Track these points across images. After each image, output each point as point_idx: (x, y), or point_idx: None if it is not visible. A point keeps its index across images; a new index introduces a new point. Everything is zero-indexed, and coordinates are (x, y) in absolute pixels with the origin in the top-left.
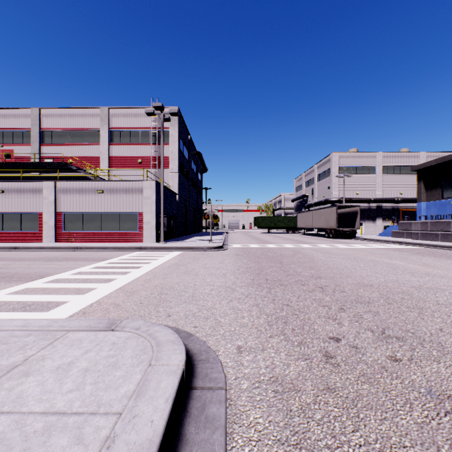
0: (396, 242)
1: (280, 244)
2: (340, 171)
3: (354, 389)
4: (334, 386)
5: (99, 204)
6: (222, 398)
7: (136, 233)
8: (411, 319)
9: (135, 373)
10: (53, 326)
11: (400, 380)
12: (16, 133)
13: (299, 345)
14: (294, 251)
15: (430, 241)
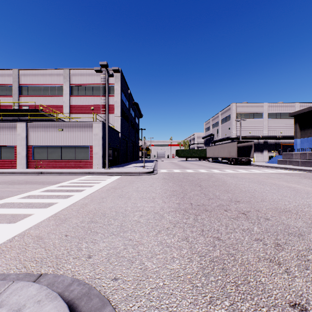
0: (283, 168)
1: (196, 170)
2: (238, 117)
3: None
4: None
5: (59, 139)
6: None
7: (88, 161)
8: None
9: None
10: None
11: None
12: (2, 88)
13: None
14: (208, 175)
15: (309, 167)
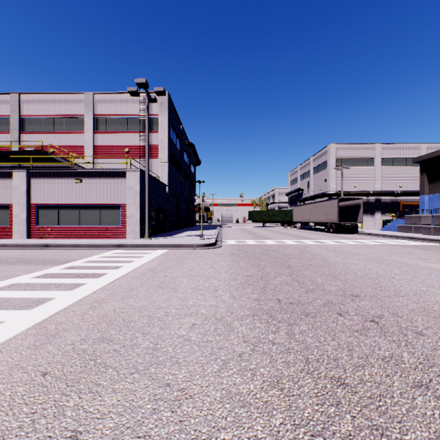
0: (407, 238)
1: (279, 240)
2: (338, 164)
3: None
4: None
5: (76, 195)
6: None
7: (118, 228)
8: None
9: None
10: None
11: None
12: None
13: None
14: (299, 249)
15: None
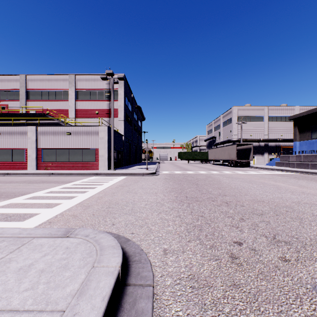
0: (279, 170)
1: (196, 171)
2: (239, 120)
3: (254, 285)
4: (239, 283)
5: (67, 142)
6: (150, 294)
7: (94, 163)
8: (294, 227)
9: (81, 273)
10: (22, 234)
11: (290, 277)
12: (9, 93)
13: (210, 248)
14: (206, 176)
15: (303, 169)
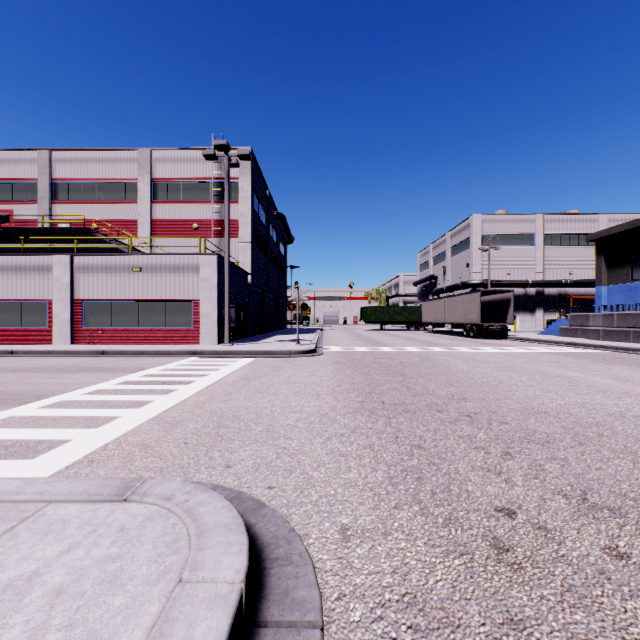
0: (568, 344)
1: (398, 347)
2: (484, 242)
3: (559, 623)
4: (521, 616)
5: (135, 288)
6: None
7: (189, 330)
8: (624, 473)
9: (150, 600)
10: (23, 493)
11: (639, 601)
12: (17, 186)
13: (446, 525)
14: (421, 356)
15: (617, 343)
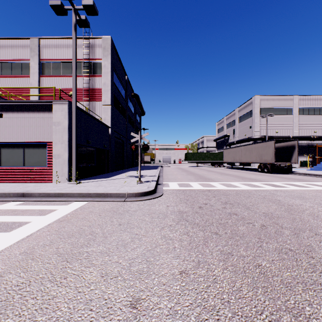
0: None
1: (226, 182)
2: (261, 113)
3: None
4: None
5: None
6: None
7: (44, 169)
8: None
9: None
10: None
11: None
12: None
13: None
14: (270, 199)
15: None
